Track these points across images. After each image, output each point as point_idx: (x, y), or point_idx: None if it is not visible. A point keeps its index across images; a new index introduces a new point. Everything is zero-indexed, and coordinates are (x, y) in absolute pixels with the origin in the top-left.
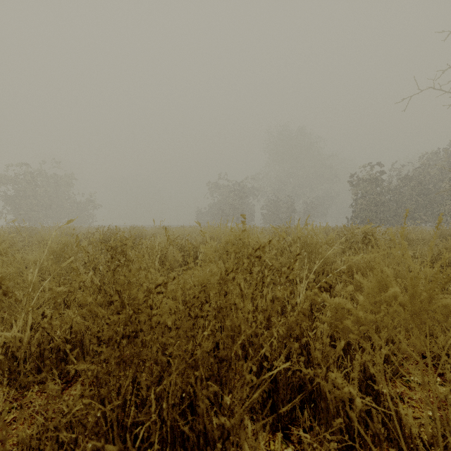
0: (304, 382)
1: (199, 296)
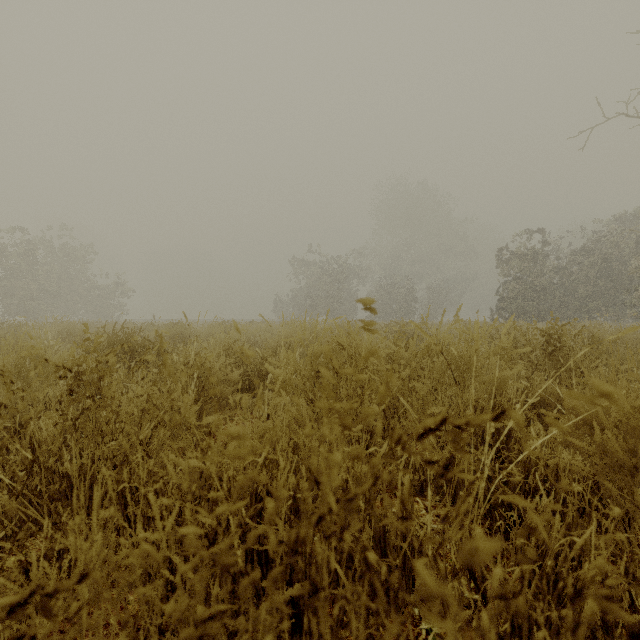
0: None
1: None
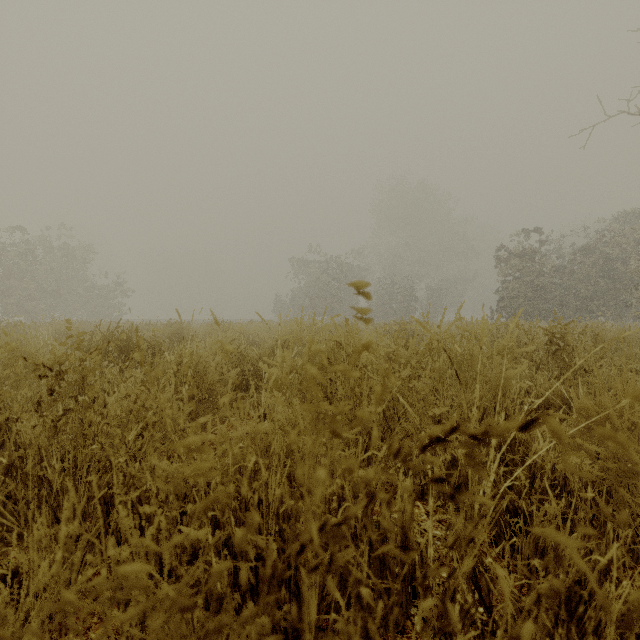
0: None
1: None
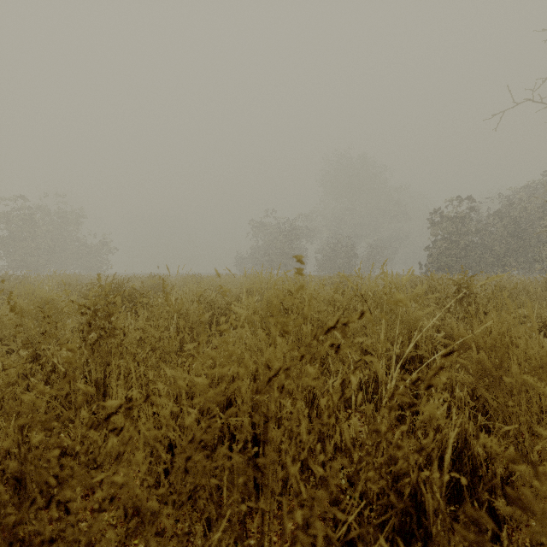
0: None
1: (201, 437)
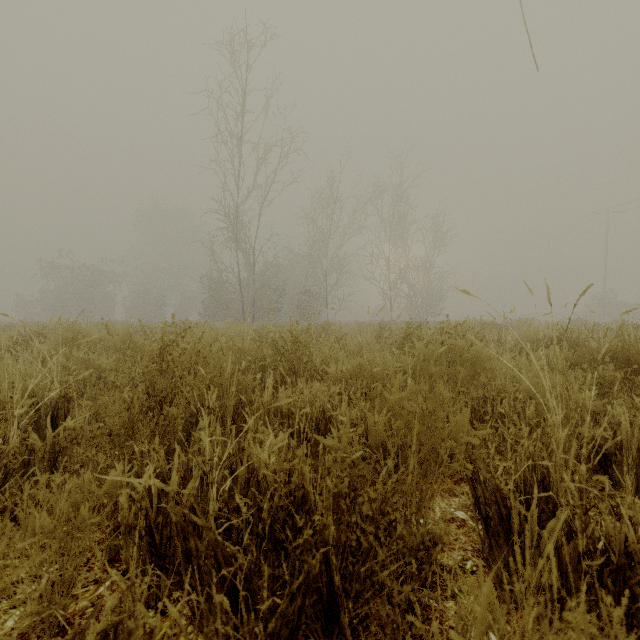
0: None
1: None
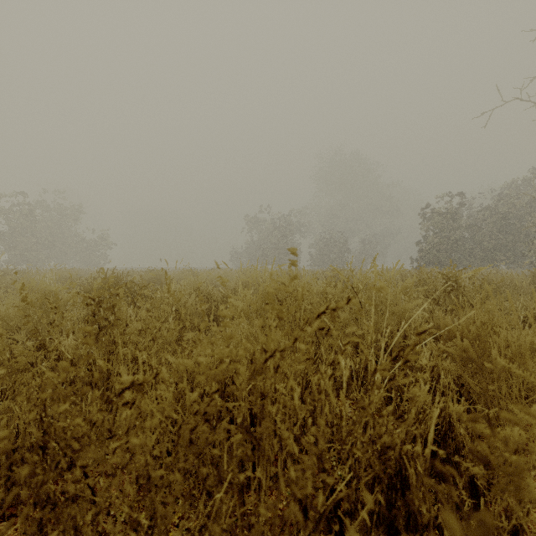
0: (395, 534)
1: (205, 410)
